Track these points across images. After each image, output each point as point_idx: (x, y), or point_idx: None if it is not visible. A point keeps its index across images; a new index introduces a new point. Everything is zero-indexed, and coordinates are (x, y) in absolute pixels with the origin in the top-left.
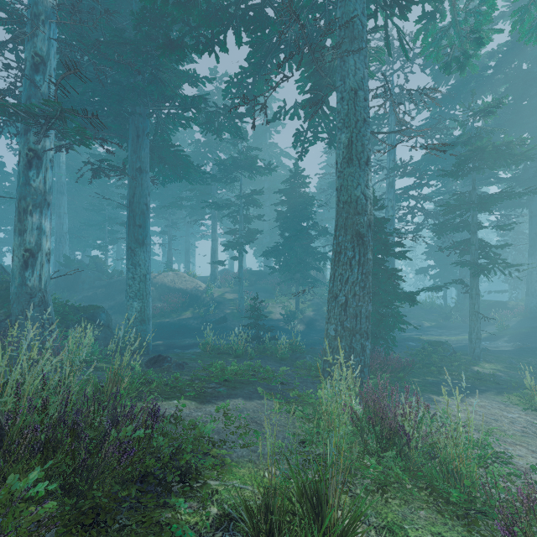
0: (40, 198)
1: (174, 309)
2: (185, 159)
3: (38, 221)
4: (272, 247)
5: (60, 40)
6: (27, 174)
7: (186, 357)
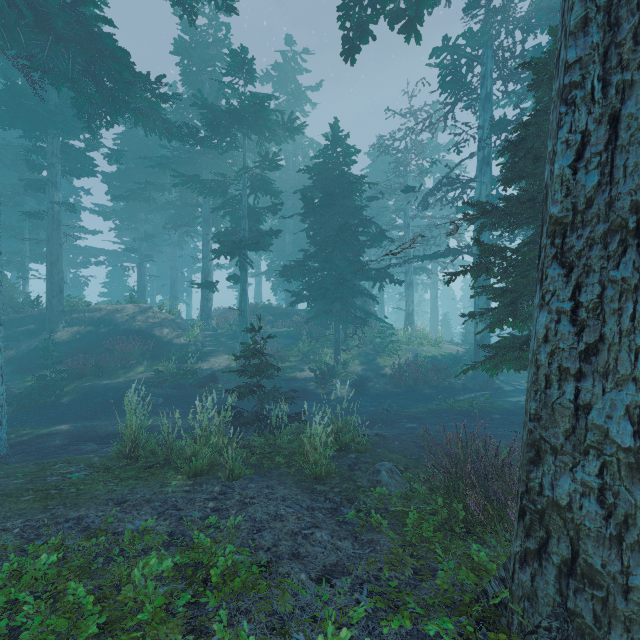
0: None
1: (121, 362)
2: (107, 34)
3: None
4: (296, 262)
5: None
6: None
7: (47, 484)
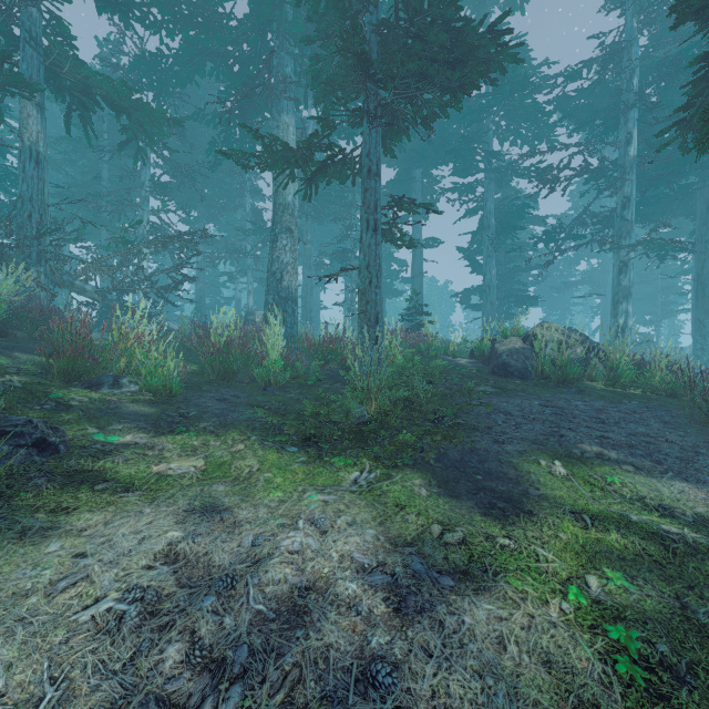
0: (626, 292)
1: None
2: None
3: (625, 308)
4: None
5: (640, 179)
6: (618, 278)
7: None
